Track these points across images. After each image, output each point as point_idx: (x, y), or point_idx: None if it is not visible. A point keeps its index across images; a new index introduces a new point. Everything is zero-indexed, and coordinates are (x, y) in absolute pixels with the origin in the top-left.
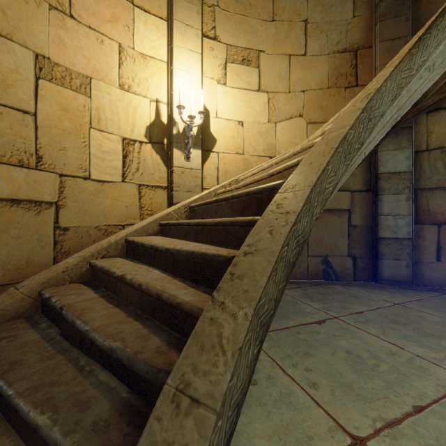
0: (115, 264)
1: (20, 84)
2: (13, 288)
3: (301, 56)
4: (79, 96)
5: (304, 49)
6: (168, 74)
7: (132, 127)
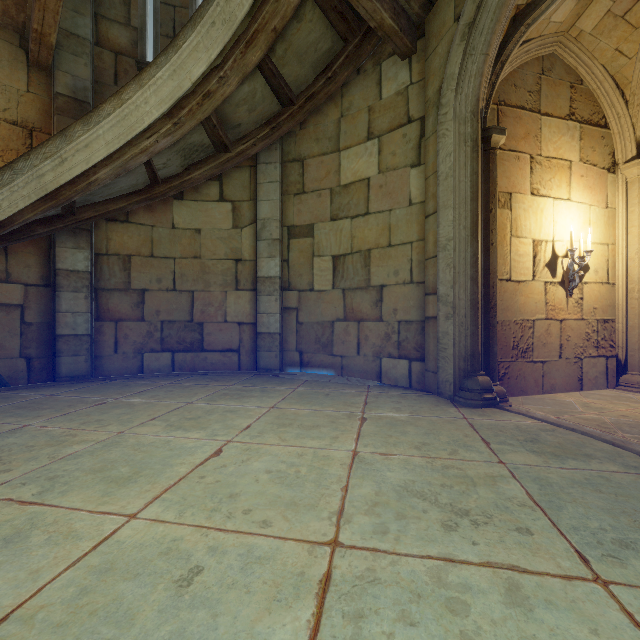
0: None
1: None
2: None
3: None
4: None
5: None
6: None
7: None
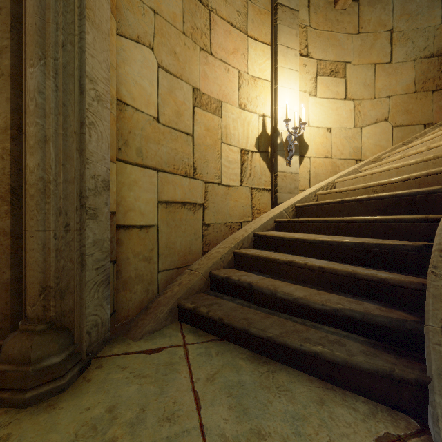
0: (263, 253)
1: (185, 113)
2: (188, 270)
3: (386, 64)
4: (215, 117)
5: (390, 57)
6: (273, 91)
7: (247, 139)
